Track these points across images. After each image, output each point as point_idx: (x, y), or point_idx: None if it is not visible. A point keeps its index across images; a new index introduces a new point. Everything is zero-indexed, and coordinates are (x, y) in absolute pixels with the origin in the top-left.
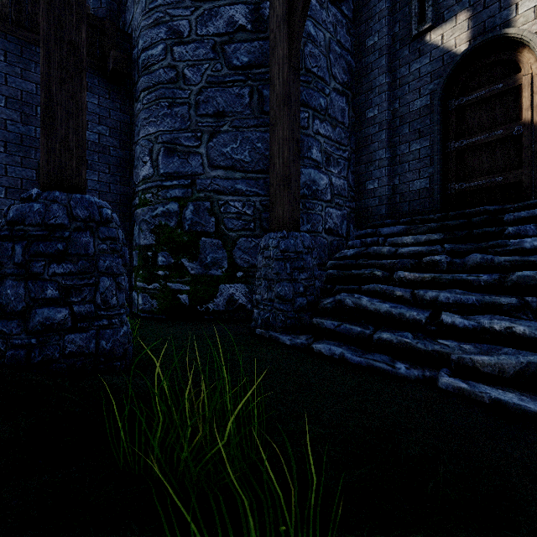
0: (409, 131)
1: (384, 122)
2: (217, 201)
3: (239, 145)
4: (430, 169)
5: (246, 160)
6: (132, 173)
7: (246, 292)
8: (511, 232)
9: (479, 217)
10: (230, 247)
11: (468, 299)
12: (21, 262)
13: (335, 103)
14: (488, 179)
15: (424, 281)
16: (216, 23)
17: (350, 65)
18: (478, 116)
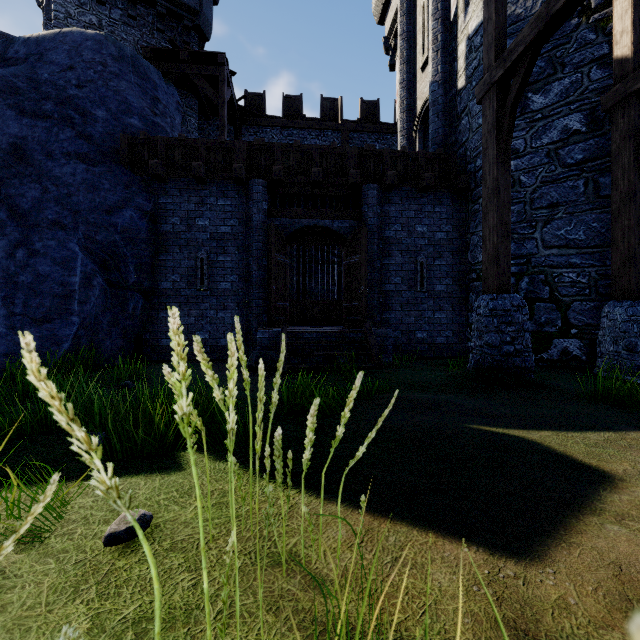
0: None
1: None
2: (551, 274)
3: (573, 227)
4: None
5: (580, 239)
6: (466, 255)
7: (580, 346)
8: None
9: None
10: (563, 309)
11: None
12: (497, 326)
13: None
14: None
15: None
16: (549, 135)
17: None
18: None
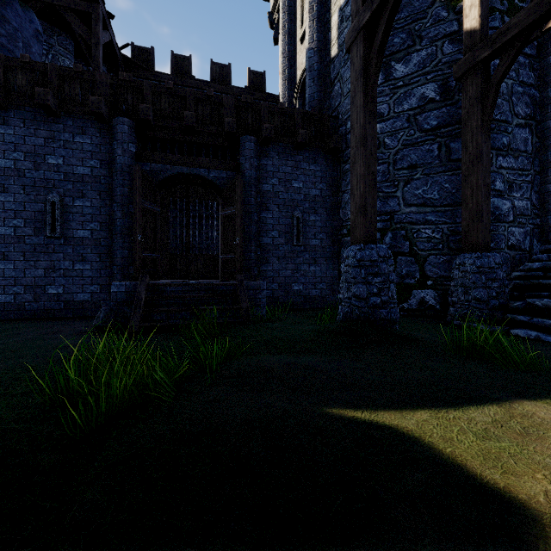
0: None
1: None
2: (411, 230)
3: (429, 187)
4: None
5: (435, 198)
6: (338, 212)
7: (435, 296)
8: None
9: None
10: (421, 262)
11: None
12: (364, 277)
13: (517, 137)
14: None
15: None
16: (409, 101)
17: (533, 97)
18: None
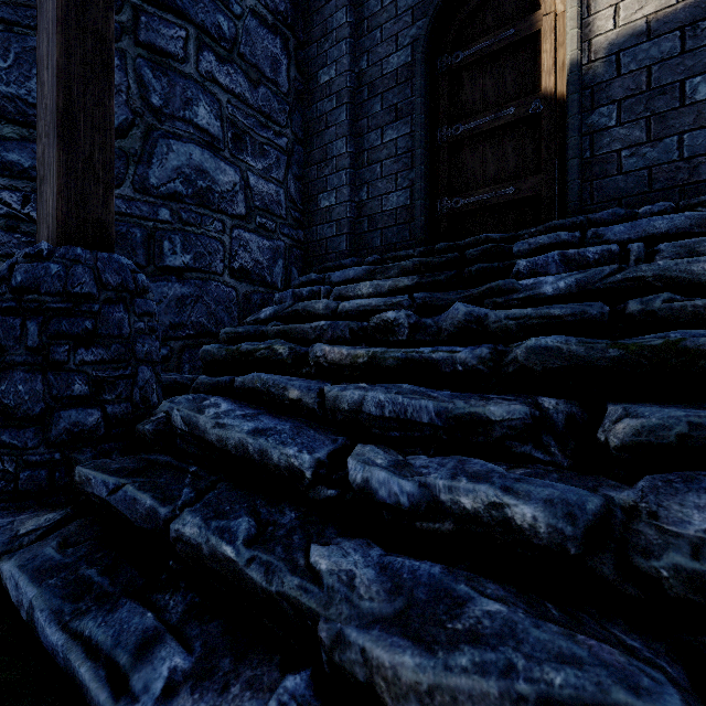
0: (381, 108)
1: (345, 90)
2: None
3: (13, 64)
4: (412, 174)
5: (31, 100)
6: None
7: None
8: (523, 268)
9: (477, 248)
10: None
11: (421, 409)
12: None
13: (256, 39)
14: (495, 192)
15: (357, 364)
16: None
17: None
18: (481, 85)
